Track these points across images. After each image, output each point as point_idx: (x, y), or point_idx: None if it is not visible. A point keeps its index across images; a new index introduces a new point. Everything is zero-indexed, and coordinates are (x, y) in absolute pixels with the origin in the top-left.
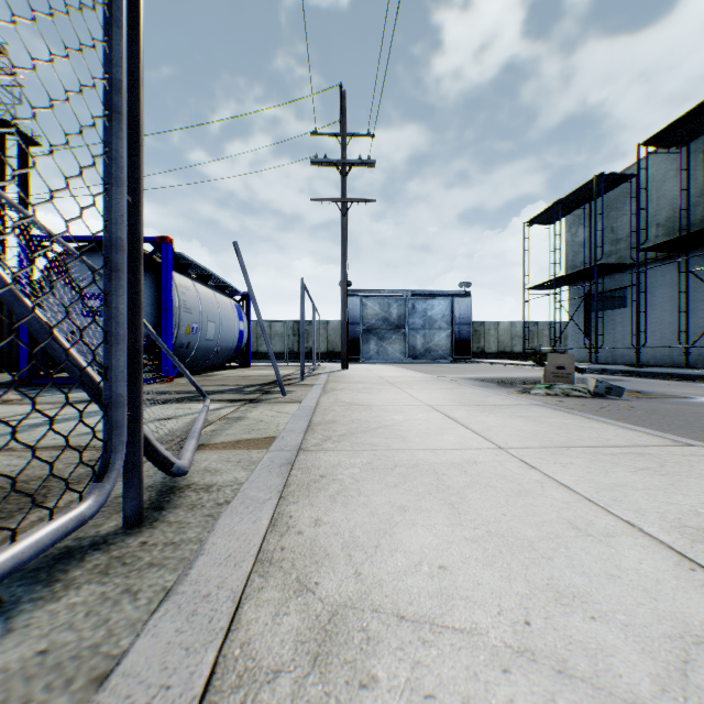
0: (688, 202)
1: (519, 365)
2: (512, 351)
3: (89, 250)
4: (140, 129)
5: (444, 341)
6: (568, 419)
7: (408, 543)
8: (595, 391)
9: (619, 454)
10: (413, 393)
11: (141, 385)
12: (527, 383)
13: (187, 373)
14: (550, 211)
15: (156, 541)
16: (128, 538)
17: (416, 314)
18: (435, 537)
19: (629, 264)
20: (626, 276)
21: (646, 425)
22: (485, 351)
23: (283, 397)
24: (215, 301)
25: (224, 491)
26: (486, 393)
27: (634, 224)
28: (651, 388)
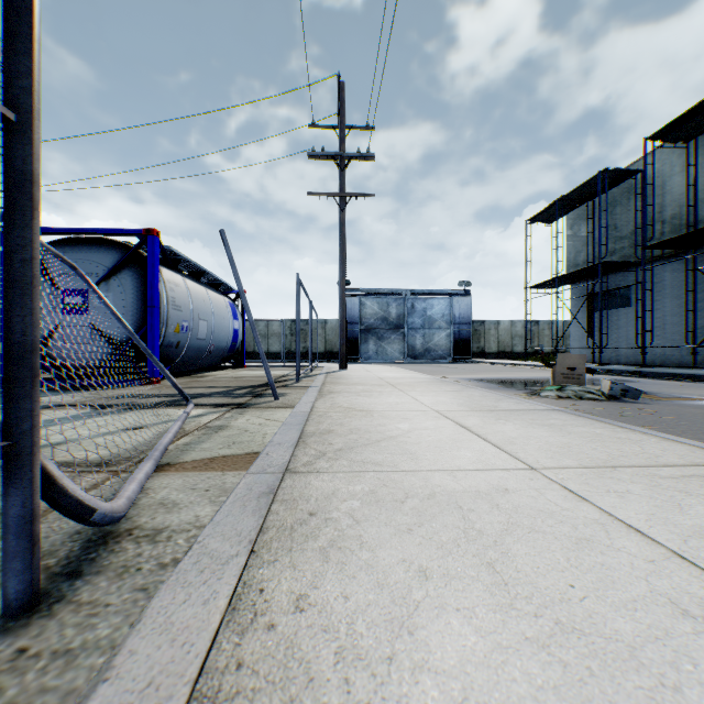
0: (695, 198)
1: (521, 365)
2: (512, 351)
3: (71, 243)
4: (32, 14)
5: (444, 341)
6: (597, 428)
7: (439, 651)
8: (610, 393)
9: (682, 478)
10: (416, 396)
11: (34, 399)
12: (533, 384)
13: (168, 375)
14: (552, 209)
15: (43, 647)
16: (1, 640)
17: (415, 313)
18: (478, 635)
19: (634, 262)
20: (630, 274)
21: (678, 432)
22: (485, 351)
23: (275, 401)
24: (207, 299)
25: (177, 540)
26: (496, 396)
27: (638, 222)
28: (665, 390)
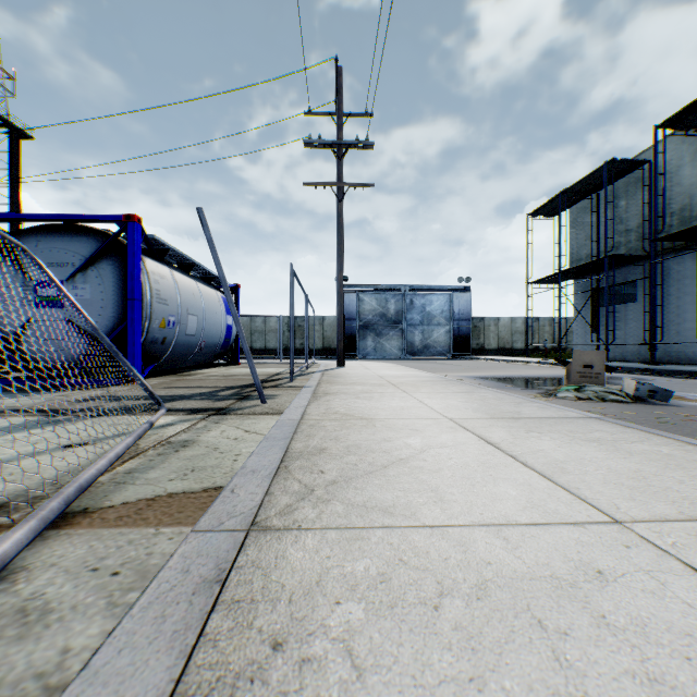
0: None
1: (524, 362)
2: (512, 347)
3: (45, 230)
4: None
5: (443, 337)
6: (661, 446)
7: None
8: (636, 394)
9: None
10: (423, 398)
11: None
12: (543, 383)
13: (137, 375)
14: (555, 202)
15: None
16: None
17: (414, 309)
18: None
19: (642, 255)
20: (636, 269)
21: None
22: (485, 347)
23: (261, 405)
24: (197, 293)
25: None
26: (513, 398)
27: (645, 214)
28: (690, 390)
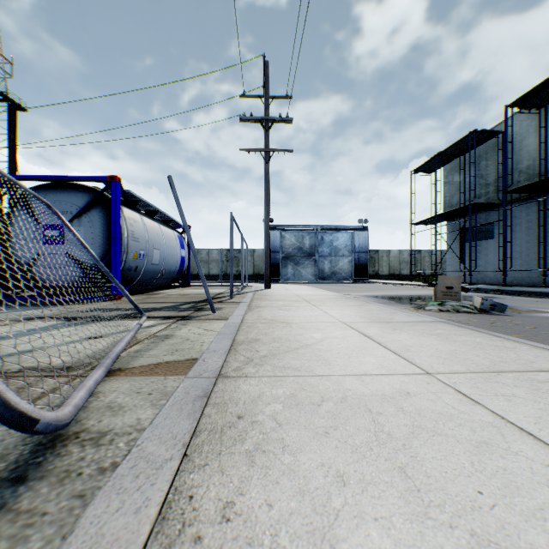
0: (545, 153)
1: (408, 285)
2: (400, 274)
3: (50, 187)
4: None
5: (347, 266)
6: (477, 337)
7: None
8: (481, 307)
9: None
10: (326, 310)
11: None
12: (418, 300)
13: (126, 293)
14: (432, 162)
15: None
16: None
17: (324, 244)
18: None
19: (497, 203)
20: (493, 213)
21: (540, 340)
22: (379, 274)
23: (212, 314)
24: (160, 232)
25: (118, 443)
26: (390, 310)
27: (500, 172)
28: (524, 305)
